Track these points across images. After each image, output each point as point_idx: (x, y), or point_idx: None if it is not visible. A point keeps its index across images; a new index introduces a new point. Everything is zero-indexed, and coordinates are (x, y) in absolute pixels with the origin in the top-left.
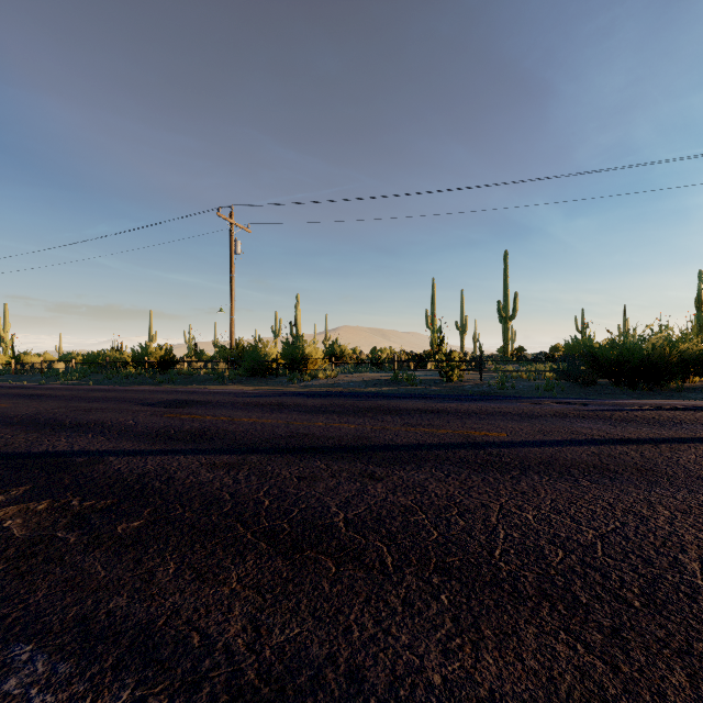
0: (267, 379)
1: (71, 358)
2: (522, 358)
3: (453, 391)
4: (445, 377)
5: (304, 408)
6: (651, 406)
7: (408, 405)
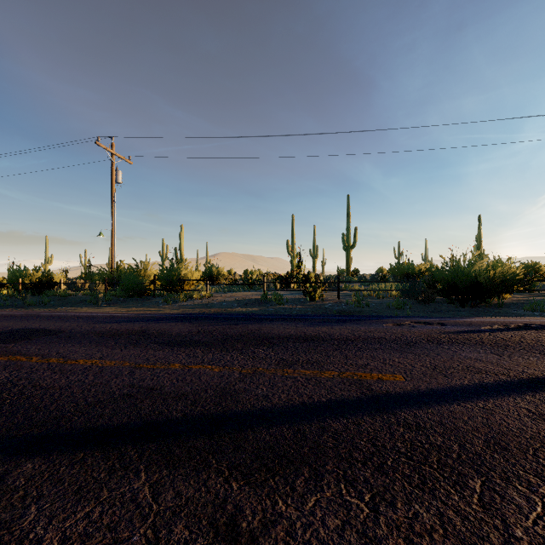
0: (144, 300)
1: None
2: (362, 278)
3: (317, 310)
4: (308, 296)
5: (167, 337)
6: (501, 326)
7: (279, 331)
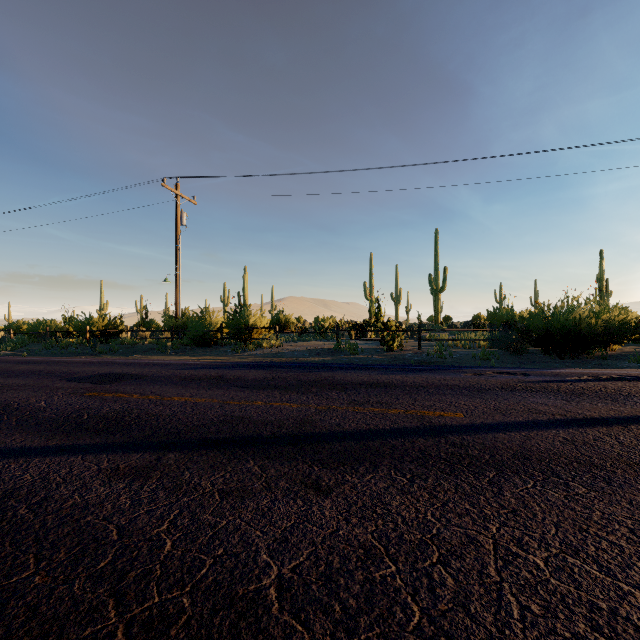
0: (211, 348)
1: (17, 327)
2: (452, 327)
3: (394, 360)
4: (385, 346)
5: (245, 382)
6: (590, 376)
7: (352, 378)
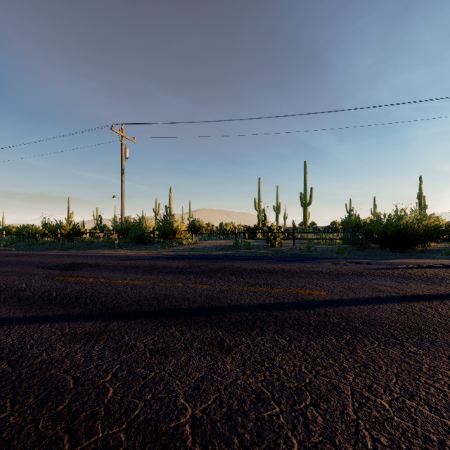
0: (146, 245)
1: (8, 230)
2: (316, 230)
3: (276, 253)
4: (270, 243)
5: (169, 269)
6: (414, 265)
7: (246, 266)
